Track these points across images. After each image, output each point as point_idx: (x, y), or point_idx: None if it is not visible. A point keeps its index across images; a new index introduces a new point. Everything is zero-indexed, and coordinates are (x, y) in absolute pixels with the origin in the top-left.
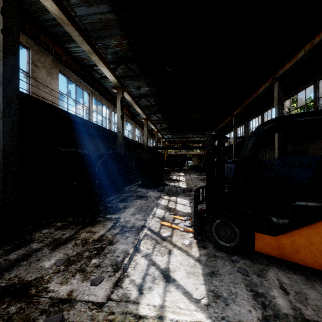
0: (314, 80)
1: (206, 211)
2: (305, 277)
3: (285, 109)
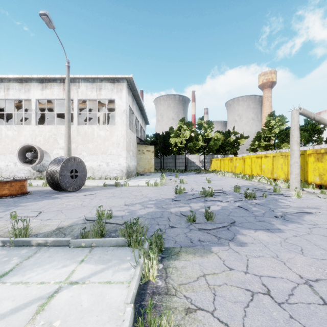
0: None
1: None
2: None
3: None
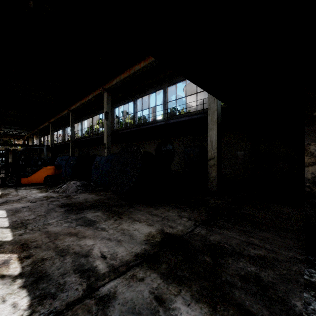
0: (92, 116)
1: (5, 176)
2: (34, 186)
3: (82, 126)
